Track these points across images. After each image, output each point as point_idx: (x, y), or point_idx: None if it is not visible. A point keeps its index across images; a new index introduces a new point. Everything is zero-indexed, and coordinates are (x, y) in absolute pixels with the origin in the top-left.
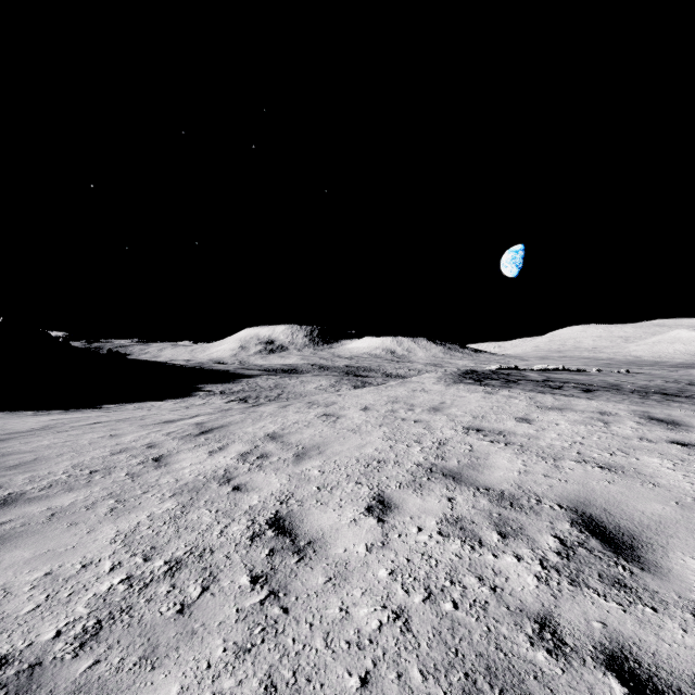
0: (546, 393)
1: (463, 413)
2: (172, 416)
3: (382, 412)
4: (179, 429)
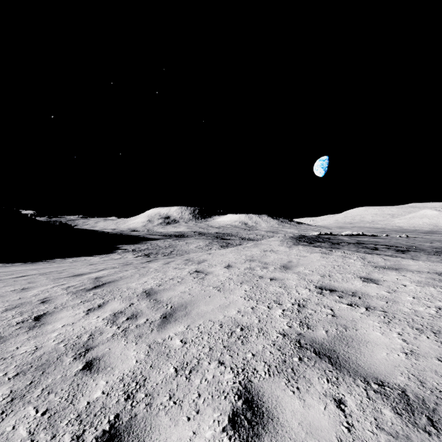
0: (372, 254)
1: (310, 271)
2: (84, 270)
3: (242, 269)
4: (79, 283)
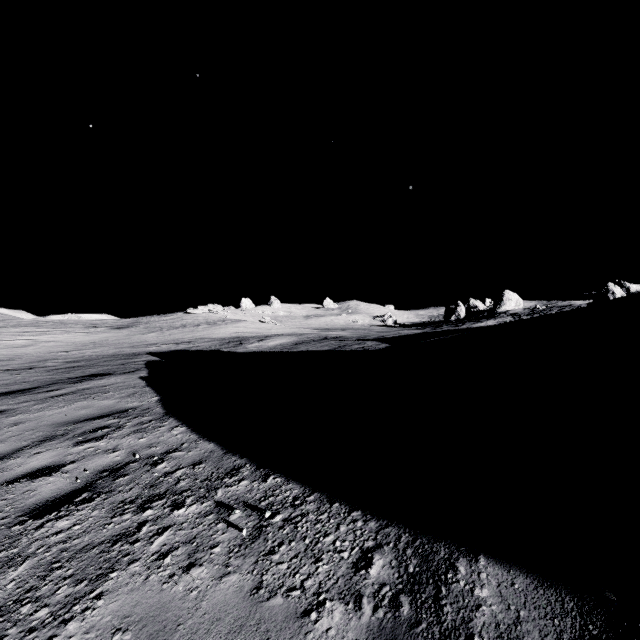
0: None
1: None
2: None
3: None
4: None
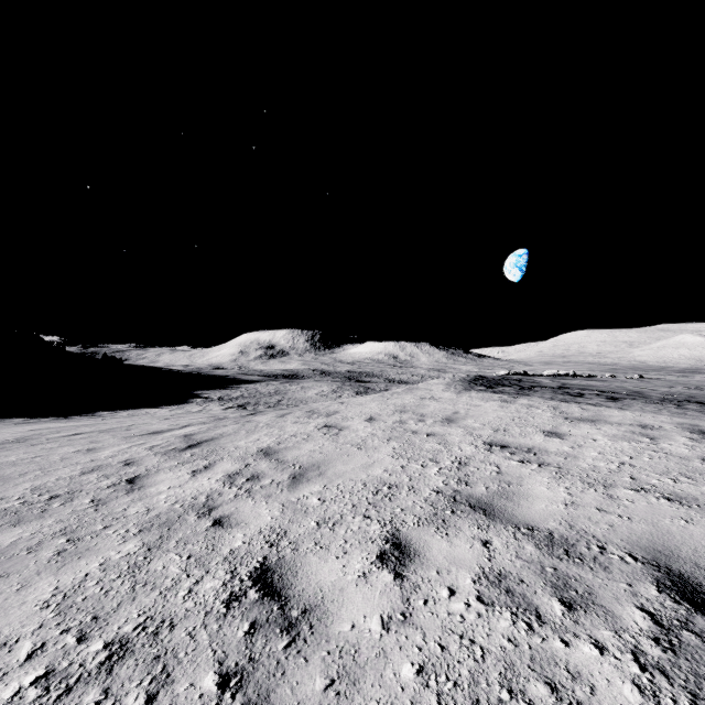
0: (570, 402)
1: (481, 425)
2: (161, 426)
3: (390, 423)
4: (164, 442)
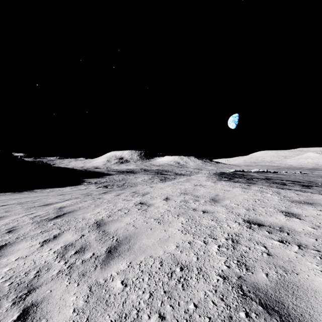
0: (284, 189)
1: (236, 205)
2: (53, 200)
3: (178, 202)
4: (45, 213)
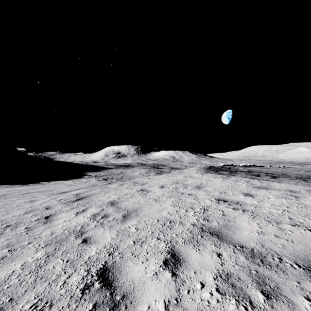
0: (254, 179)
1: (213, 190)
2: (66, 189)
3: (171, 188)
4: (66, 197)
